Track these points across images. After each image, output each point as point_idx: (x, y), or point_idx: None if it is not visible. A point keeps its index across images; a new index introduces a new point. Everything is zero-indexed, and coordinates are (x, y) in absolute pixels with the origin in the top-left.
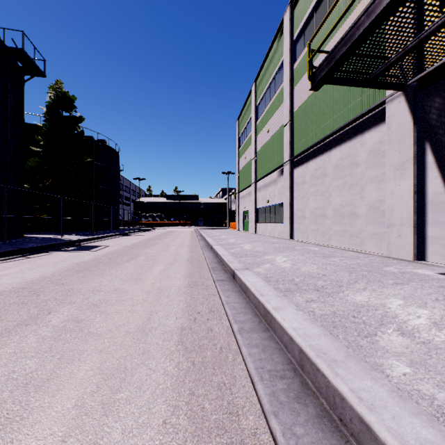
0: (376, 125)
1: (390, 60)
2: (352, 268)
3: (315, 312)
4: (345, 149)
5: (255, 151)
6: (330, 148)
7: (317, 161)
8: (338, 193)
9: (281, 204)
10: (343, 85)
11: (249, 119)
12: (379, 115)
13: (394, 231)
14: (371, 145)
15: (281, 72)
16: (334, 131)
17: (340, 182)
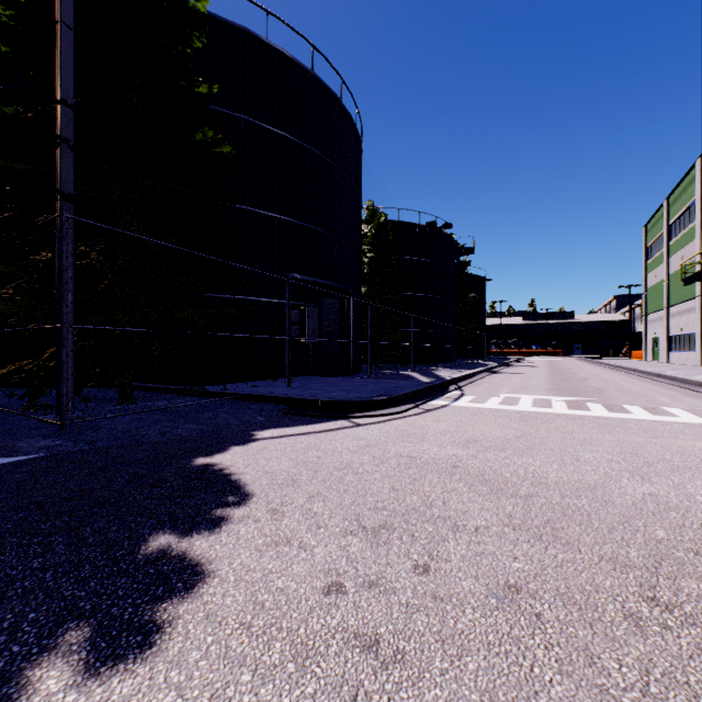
0: None
1: None
2: None
3: None
4: None
5: (667, 274)
6: None
7: None
8: None
9: (694, 334)
10: None
11: (660, 234)
12: None
13: None
14: None
15: (695, 208)
16: None
17: None
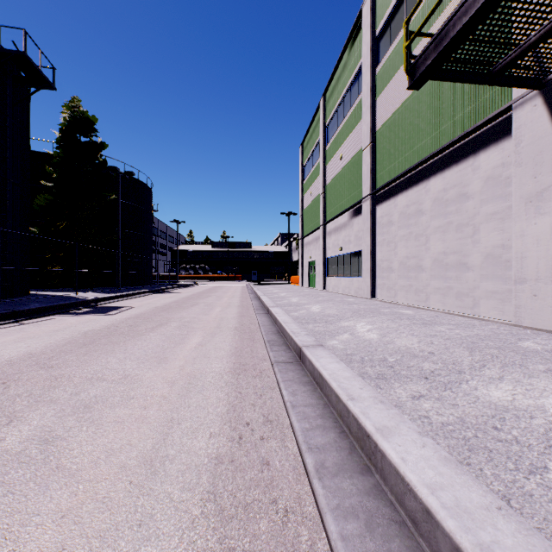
0: (497, 141)
1: (528, 41)
2: (471, 342)
3: (431, 418)
4: (449, 176)
5: (324, 185)
6: (428, 176)
7: (409, 194)
8: (440, 237)
9: (358, 253)
10: (454, 81)
11: (317, 143)
12: (502, 127)
13: (526, 288)
14: (489, 169)
15: (359, 80)
16: (434, 153)
17: (442, 222)
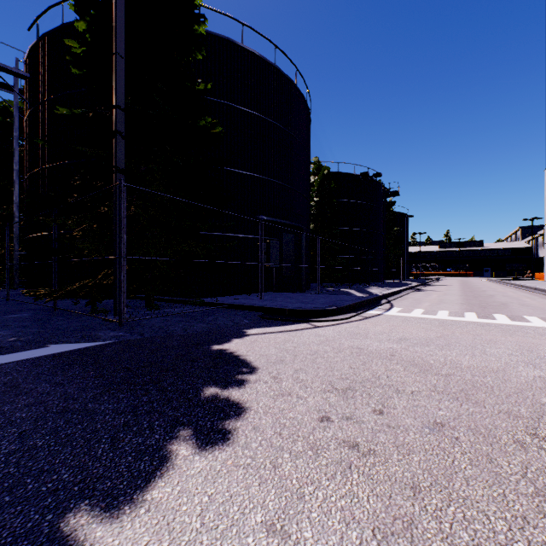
0: None
1: None
2: None
3: None
4: None
5: None
6: None
7: None
8: None
9: None
10: None
11: None
12: None
13: None
14: None
15: None
16: None
17: None
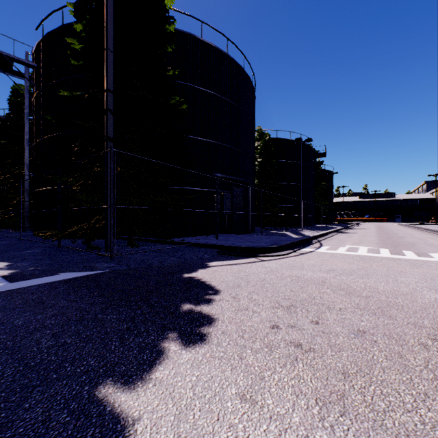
0: None
1: None
2: None
3: None
4: None
5: None
6: None
7: None
8: None
9: None
10: None
11: None
12: None
13: None
14: None
15: None
16: None
17: None
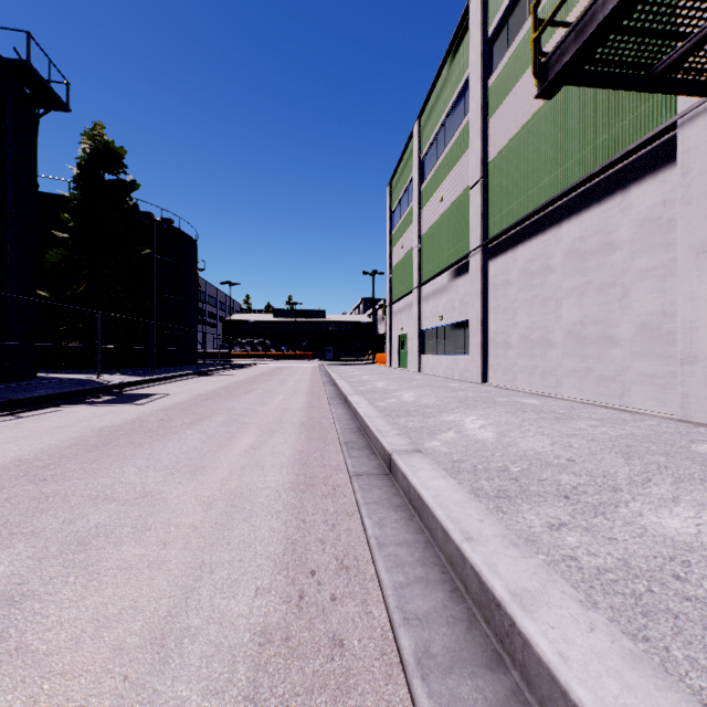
0: (655, 171)
1: (705, 27)
2: (626, 445)
3: (580, 561)
4: (589, 220)
5: (419, 235)
6: (559, 220)
7: (533, 245)
8: (576, 301)
9: (465, 323)
10: (601, 86)
11: (409, 181)
12: (663, 152)
13: (697, 371)
14: (644, 210)
15: (466, 96)
16: (567, 189)
17: (579, 281)
